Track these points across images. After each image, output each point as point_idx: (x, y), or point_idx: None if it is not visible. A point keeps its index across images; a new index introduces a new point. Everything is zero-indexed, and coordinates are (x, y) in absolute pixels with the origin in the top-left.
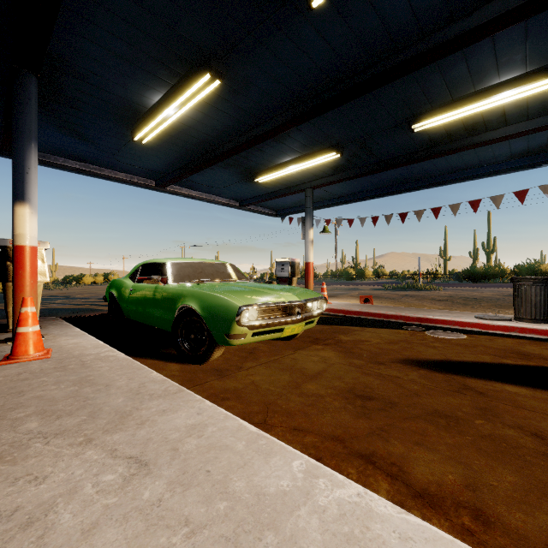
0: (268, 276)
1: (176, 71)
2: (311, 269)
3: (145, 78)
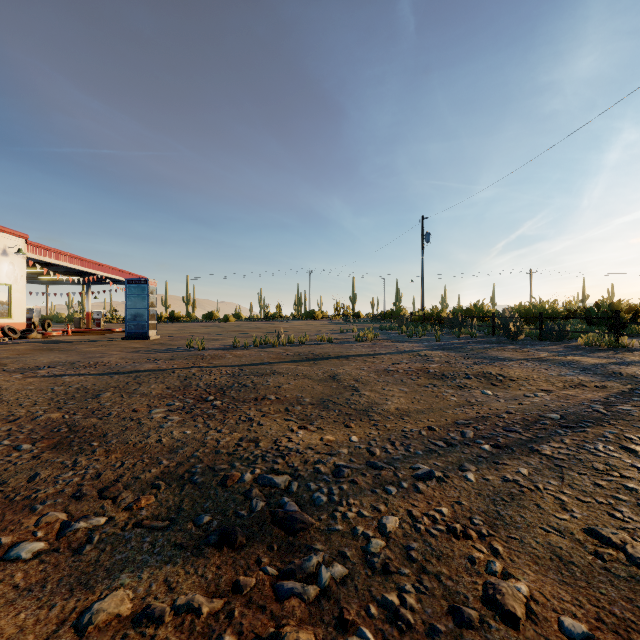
0: None
1: None
2: None
3: None
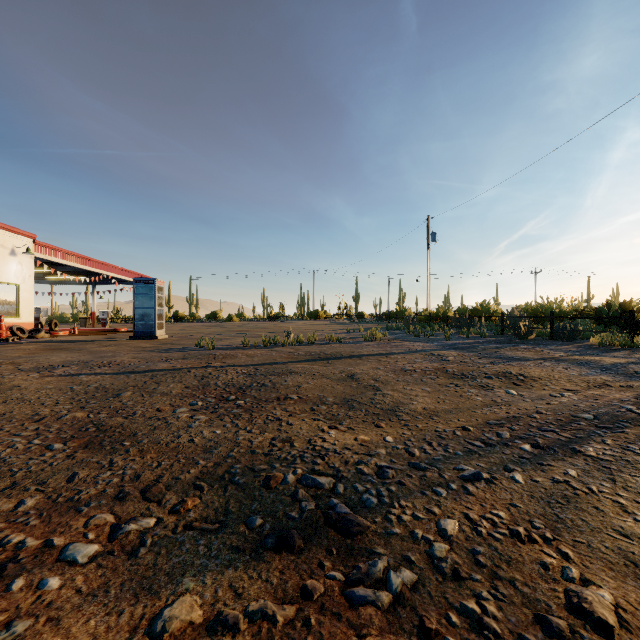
0: None
1: None
2: None
3: None
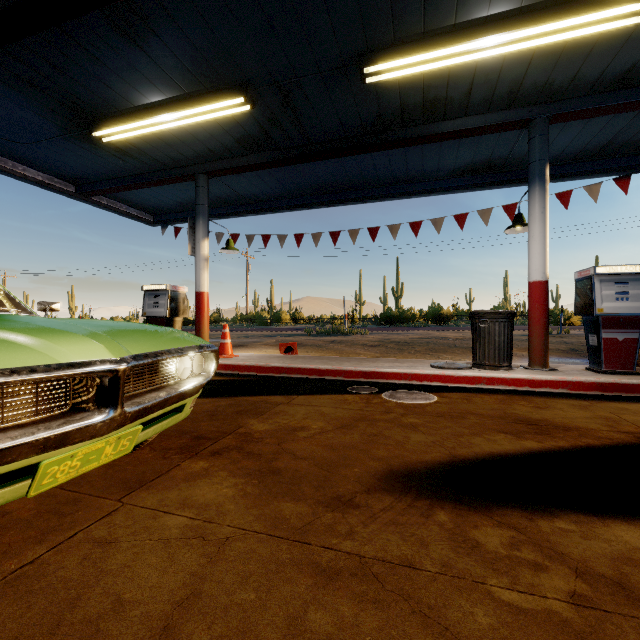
0: None
1: None
2: (205, 303)
3: None
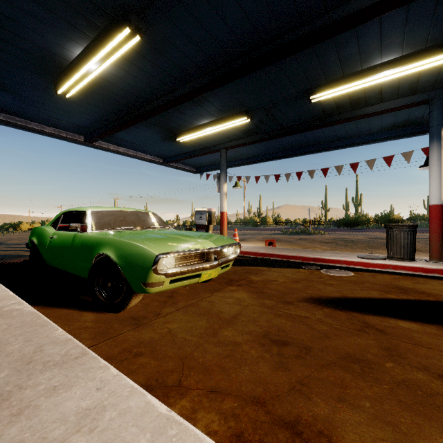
0: (189, 223)
1: (96, 23)
2: (225, 217)
3: (63, 27)
